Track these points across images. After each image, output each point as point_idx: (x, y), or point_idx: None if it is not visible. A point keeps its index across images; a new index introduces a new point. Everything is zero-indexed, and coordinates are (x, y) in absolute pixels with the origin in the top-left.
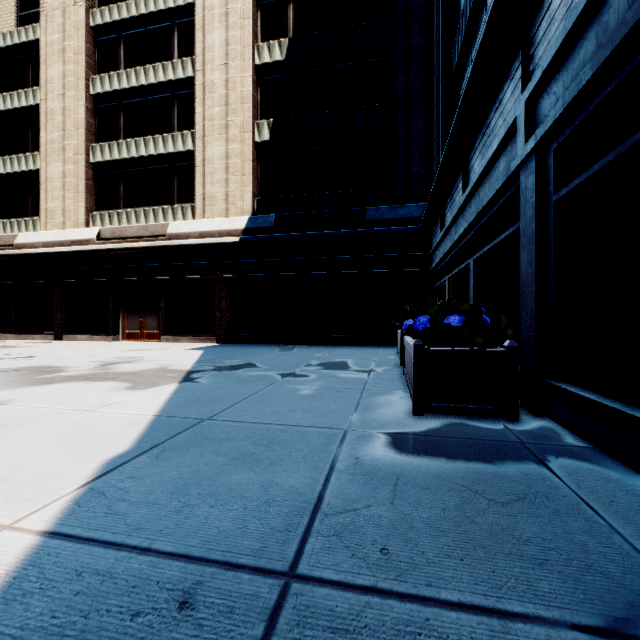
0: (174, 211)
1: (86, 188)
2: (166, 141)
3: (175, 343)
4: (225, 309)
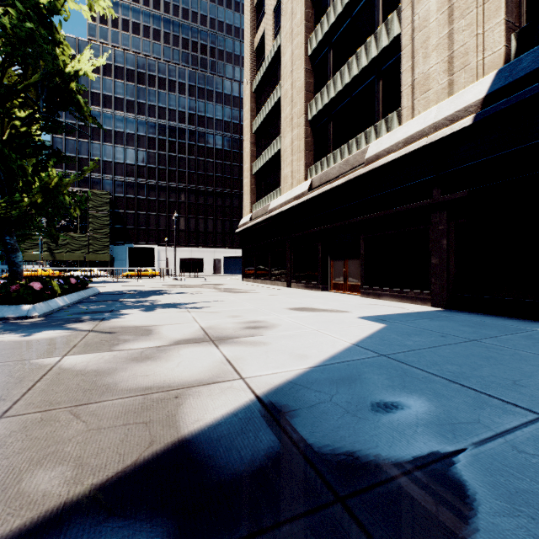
0: (376, 130)
1: (305, 146)
2: (368, 48)
3: (372, 300)
4: (446, 251)
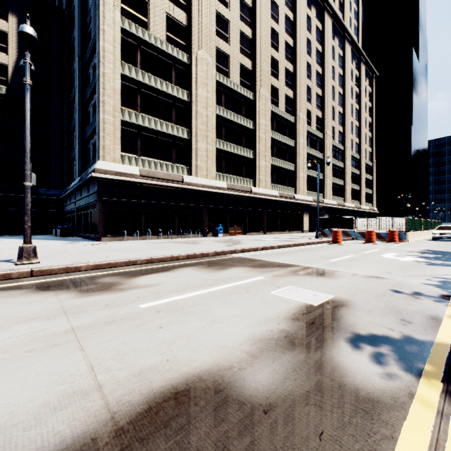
0: None
1: None
2: None
3: None
4: None
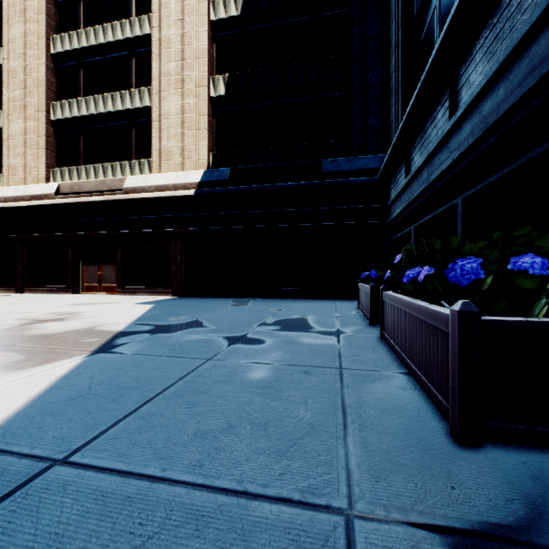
0: (131, 166)
1: (47, 145)
2: (124, 98)
3: (131, 296)
4: (181, 262)
